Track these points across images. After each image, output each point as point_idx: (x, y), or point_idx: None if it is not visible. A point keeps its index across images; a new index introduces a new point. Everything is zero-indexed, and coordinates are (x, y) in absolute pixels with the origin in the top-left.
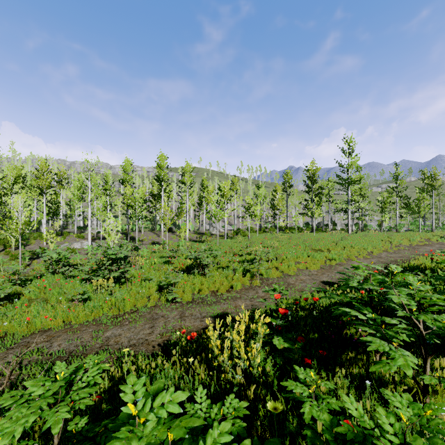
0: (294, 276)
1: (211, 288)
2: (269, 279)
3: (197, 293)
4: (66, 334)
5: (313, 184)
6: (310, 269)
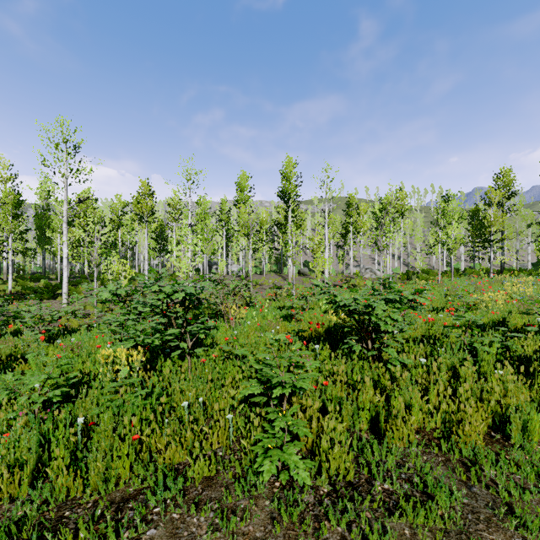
0: None
1: (418, 417)
2: None
3: (366, 433)
4: None
5: None
6: None
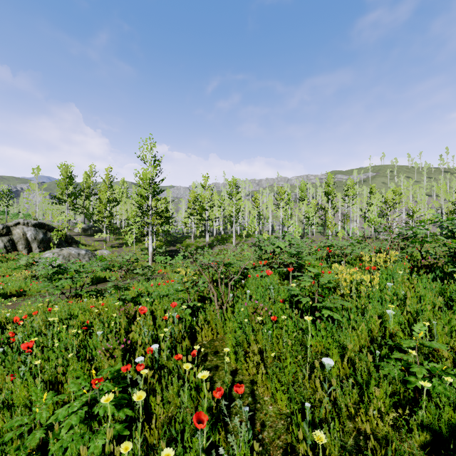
0: None
1: None
2: None
3: None
4: None
5: None
6: None
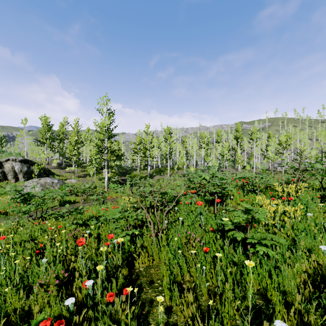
0: None
1: None
2: None
3: None
4: None
5: None
6: None
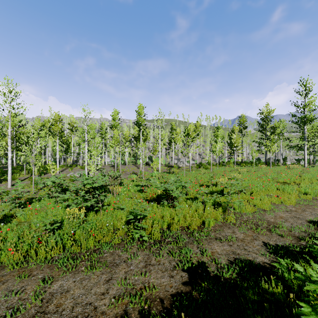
0: (270, 212)
1: (181, 223)
2: (243, 214)
3: (166, 229)
4: (14, 278)
5: (267, 124)
6: (285, 204)
